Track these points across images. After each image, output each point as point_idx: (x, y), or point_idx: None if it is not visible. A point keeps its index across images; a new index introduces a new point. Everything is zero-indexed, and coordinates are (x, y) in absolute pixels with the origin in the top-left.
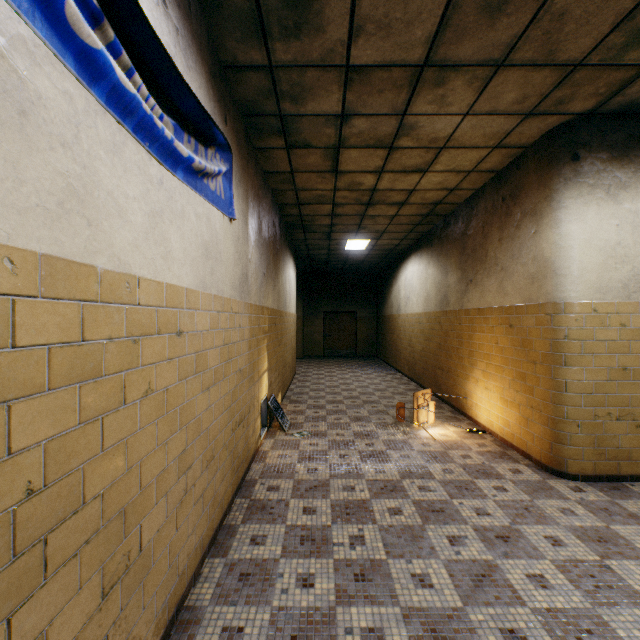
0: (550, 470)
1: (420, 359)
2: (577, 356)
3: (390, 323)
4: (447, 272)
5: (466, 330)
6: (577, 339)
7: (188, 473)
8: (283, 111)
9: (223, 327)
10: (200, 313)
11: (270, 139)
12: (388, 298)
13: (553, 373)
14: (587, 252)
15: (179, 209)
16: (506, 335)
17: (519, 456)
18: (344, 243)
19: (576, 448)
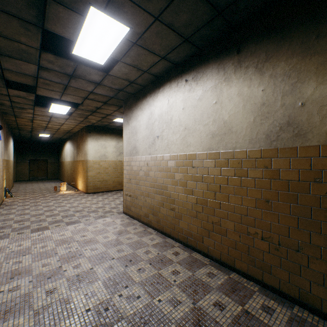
0: (86, 193)
1: (70, 176)
2: (90, 170)
3: (62, 164)
4: (75, 149)
5: (78, 166)
6: (90, 167)
7: None
8: (16, 114)
9: None
10: None
11: (10, 116)
12: (62, 155)
13: (87, 174)
14: (92, 150)
15: None
16: (82, 167)
17: (83, 193)
18: (39, 134)
19: (90, 187)
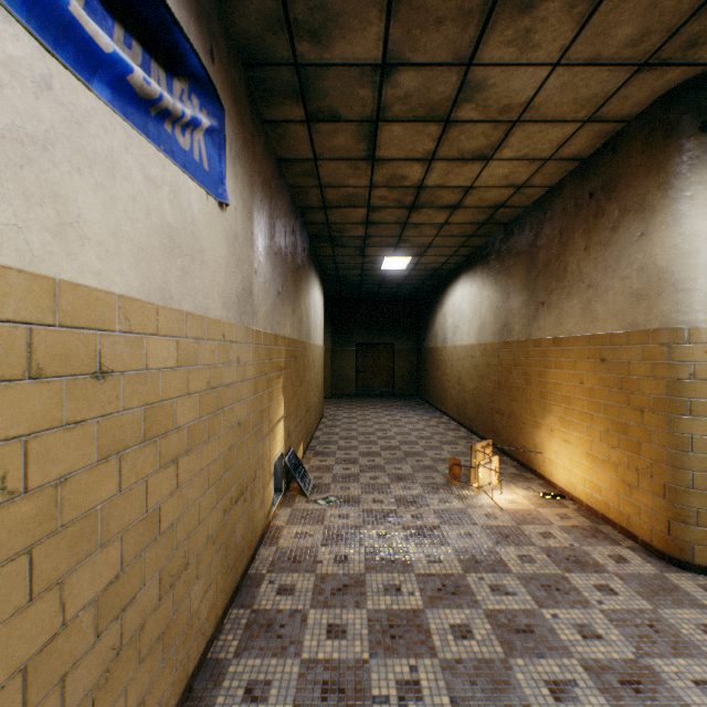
0: (667, 558)
1: (472, 400)
2: None
3: (434, 357)
4: (509, 294)
5: (536, 365)
6: None
7: (126, 614)
8: (300, 57)
9: (207, 362)
10: (156, 340)
11: (284, 106)
12: (431, 327)
13: (672, 425)
14: None
15: (101, 152)
16: (596, 372)
17: (617, 534)
18: (380, 261)
19: (706, 530)
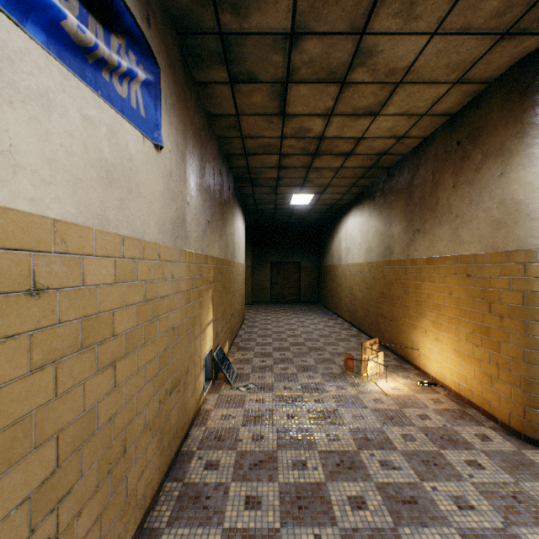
0: (523, 437)
1: (361, 306)
2: None
3: (331, 272)
4: (391, 223)
5: (413, 279)
6: None
7: (62, 505)
8: (223, 27)
9: (143, 278)
10: (94, 260)
11: (211, 70)
12: (329, 249)
13: (527, 329)
14: None
15: (35, 89)
16: (462, 285)
17: (481, 416)
18: (290, 197)
19: None
